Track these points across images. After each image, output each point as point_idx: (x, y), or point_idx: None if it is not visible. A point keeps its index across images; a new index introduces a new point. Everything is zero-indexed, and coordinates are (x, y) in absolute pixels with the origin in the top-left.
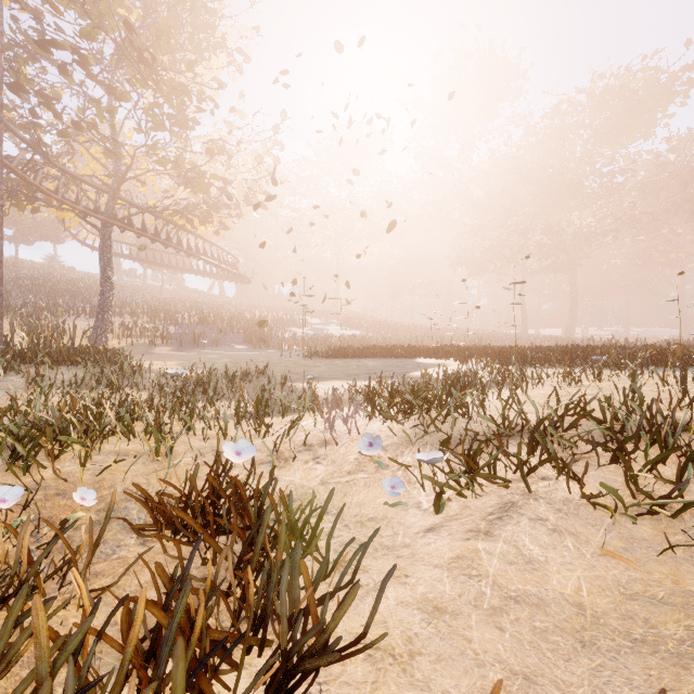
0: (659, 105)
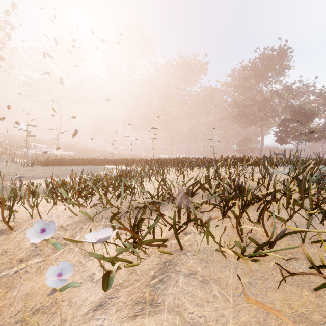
0: (198, 74)
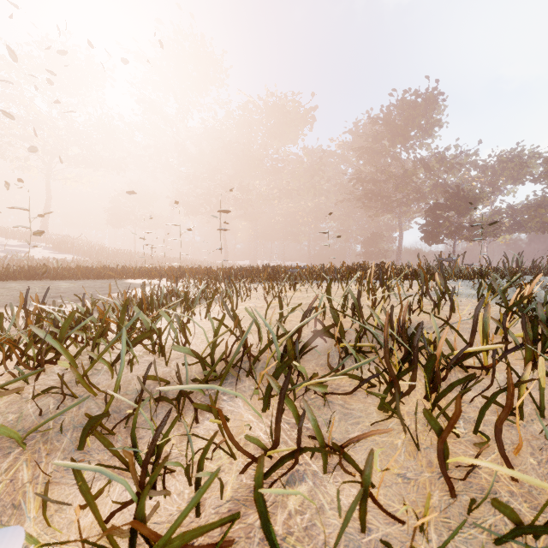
0: (300, 126)
